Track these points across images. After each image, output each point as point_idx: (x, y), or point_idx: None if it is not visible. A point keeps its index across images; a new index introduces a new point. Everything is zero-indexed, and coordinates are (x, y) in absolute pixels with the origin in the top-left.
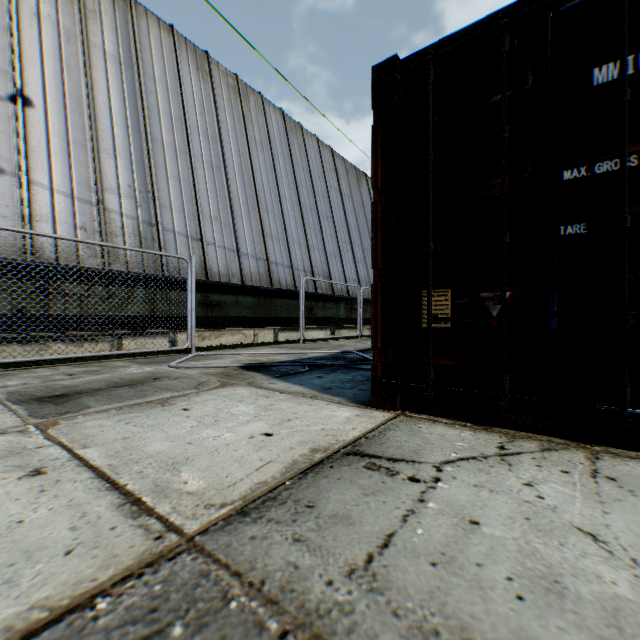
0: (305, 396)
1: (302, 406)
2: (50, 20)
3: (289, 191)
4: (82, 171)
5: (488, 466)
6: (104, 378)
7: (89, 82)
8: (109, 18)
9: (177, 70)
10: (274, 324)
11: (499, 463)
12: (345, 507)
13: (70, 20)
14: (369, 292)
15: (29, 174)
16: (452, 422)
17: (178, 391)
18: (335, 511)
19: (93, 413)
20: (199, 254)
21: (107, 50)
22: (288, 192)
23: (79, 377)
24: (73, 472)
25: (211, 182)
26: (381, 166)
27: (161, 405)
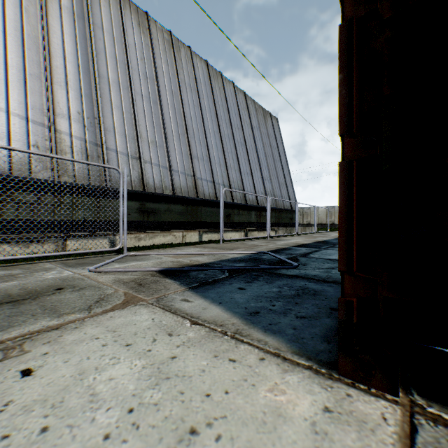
0: (225, 332)
1: (220, 365)
2: None
3: (211, 123)
4: (36, 98)
5: None
6: (5, 287)
7: (45, 26)
8: None
9: (122, 24)
10: (199, 227)
11: None
12: None
13: None
14: (273, 202)
15: None
16: None
17: (61, 315)
18: None
19: None
20: (138, 170)
21: (62, 3)
22: (211, 124)
23: None
24: None
25: (149, 113)
26: None
27: (2, 355)
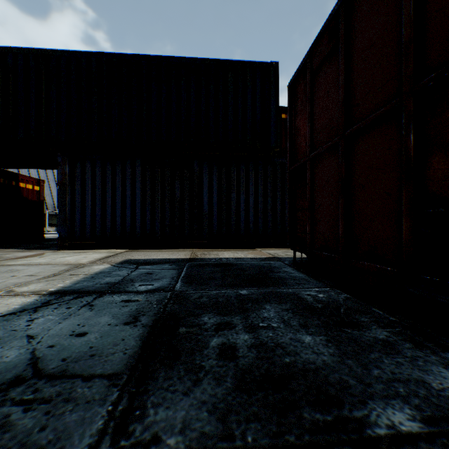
0: None
1: None
2: None
3: (34, 171)
4: None
5: None
6: None
7: None
8: None
9: None
10: None
11: None
12: None
13: None
14: None
15: None
16: None
17: None
18: None
19: None
20: None
21: None
22: (34, 171)
23: None
24: None
25: None
26: None
27: None
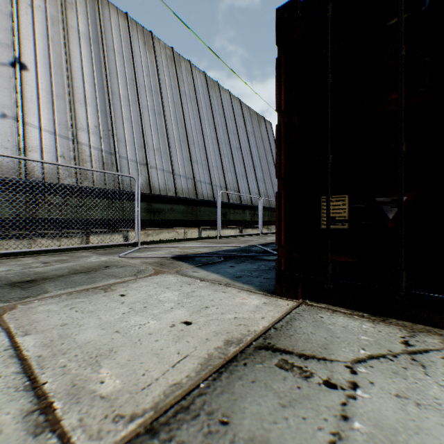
0: (220, 284)
1: (218, 293)
2: (40, 9)
3: (209, 130)
4: (62, 116)
5: (401, 367)
6: (68, 266)
7: (67, 53)
8: (82, 8)
9: (130, 44)
10: (199, 225)
11: (411, 363)
12: (262, 425)
13: (54, 9)
14: (267, 202)
15: (24, 118)
16: (350, 312)
17: (121, 278)
18: (252, 432)
19: (48, 298)
20: (145, 175)
21: (80, 30)
22: (209, 130)
23: (51, 265)
24: (3, 364)
25: (154, 123)
26: (284, 92)
27: (104, 291)
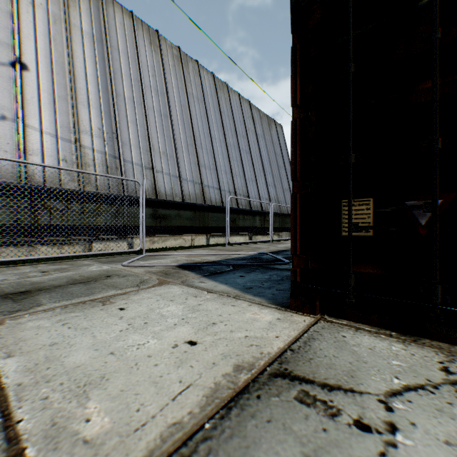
0: (229, 296)
1: (226, 307)
2: (42, 7)
3: (218, 133)
4: (64, 118)
5: (446, 402)
6: (67, 275)
7: (70, 52)
8: (85, 6)
9: (135, 44)
10: (206, 231)
11: (456, 397)
12: None
13: (56, 7)
14: (277, 207)
15: (24, 120)
16: (375, 330)
17: (121, 289)
18: None
19: (40, 312)
20: (151, 179)
21: (84, 29)
22: (217, 133)
23: (49, 274)
24: None
25: (160, 126)
26: (300, 85)
27: (102, 304)
